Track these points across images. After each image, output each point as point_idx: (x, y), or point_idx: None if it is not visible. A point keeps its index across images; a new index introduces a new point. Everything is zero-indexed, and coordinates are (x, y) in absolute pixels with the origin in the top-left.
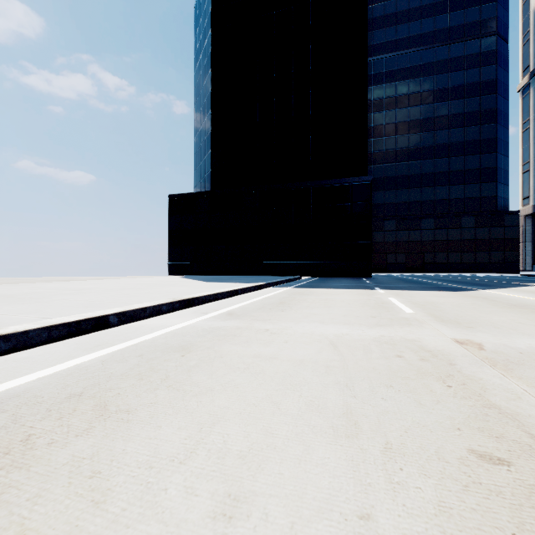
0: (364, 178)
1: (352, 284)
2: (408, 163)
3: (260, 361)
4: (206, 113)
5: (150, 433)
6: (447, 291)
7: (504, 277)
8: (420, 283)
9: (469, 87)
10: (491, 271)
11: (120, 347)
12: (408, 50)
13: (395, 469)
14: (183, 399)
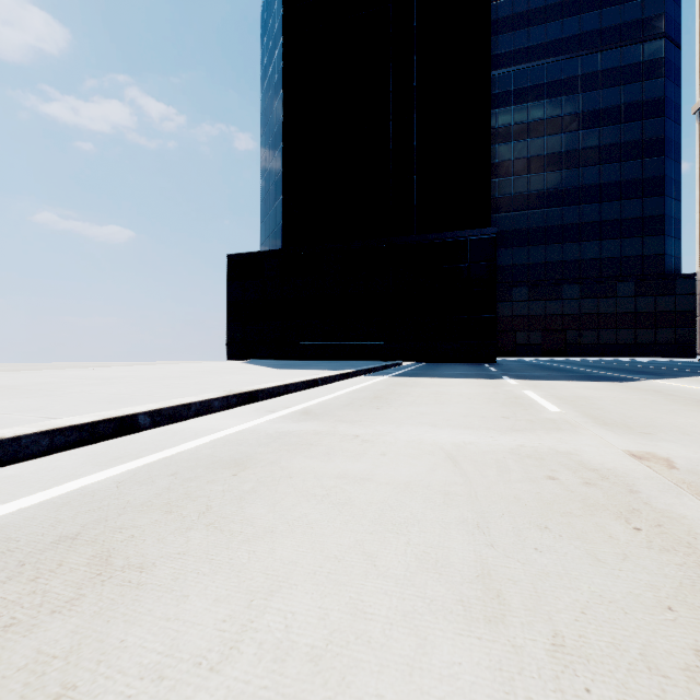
0: (487, 230)
1: (471, 372)
2: (544, 211)
3: (346, 484)
4: (276, 146)
5: (168, 609)
6: (603, 381)
7: (676, 362)
8: (563, 371)
9: (627, 108)
10: (658, 354)
11: (148, 460)
12: (544, 60)
13: (578, 690)
14: (228, 548)
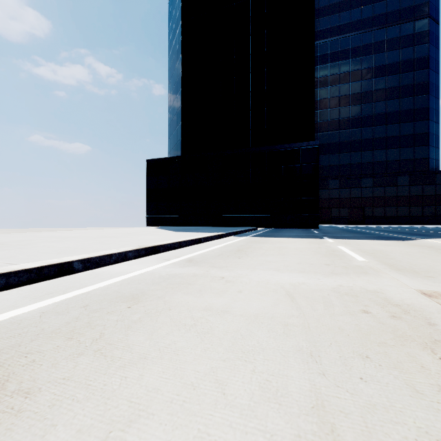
0: (312, 143)
1: (302, 234)
2: (350, 130)
3: (210, 316)
4: (177, 91)
5: (33, 440)
6: (391, 240)
7: (437, 228)
8: (363, 233)
9: (404, 63)
10: (424, 223)
11: (70, 295)
12: (350, 34)
13: None
14: (105, 373)
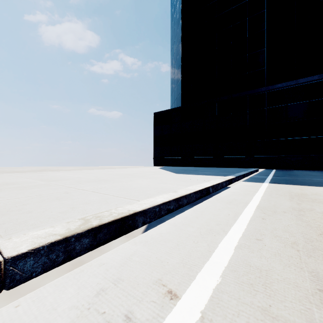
0: None
1: None
2: None
3: None
4: (178, 53)
5: None
6: None
7: None
8: None
9: None
10: None
11: None
12: None
13: None
14: None
